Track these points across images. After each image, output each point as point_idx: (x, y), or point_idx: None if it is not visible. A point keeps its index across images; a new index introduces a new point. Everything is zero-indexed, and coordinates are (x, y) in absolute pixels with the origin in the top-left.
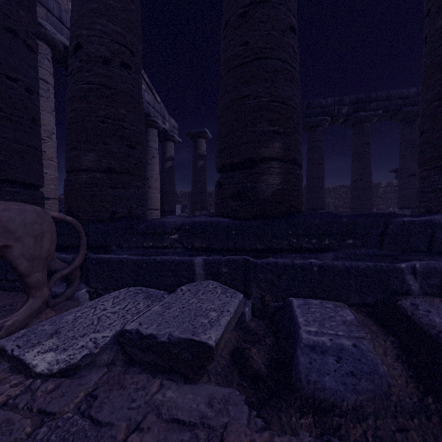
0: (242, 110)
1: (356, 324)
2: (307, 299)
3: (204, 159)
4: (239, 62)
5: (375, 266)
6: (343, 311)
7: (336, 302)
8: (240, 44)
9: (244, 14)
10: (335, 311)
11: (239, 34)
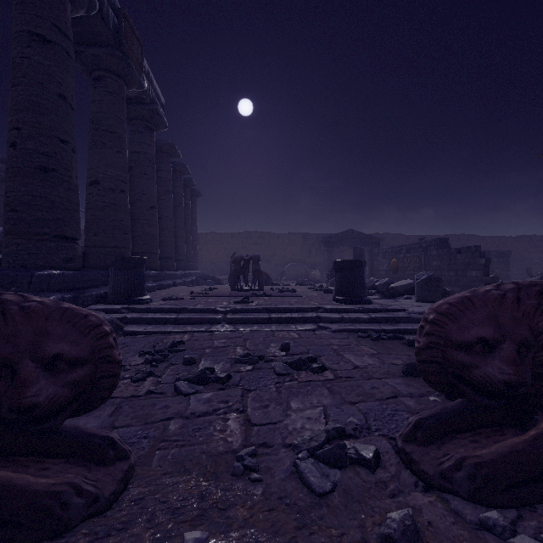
0: None
1: None
2: None
3: None
4: None
5: None
6: None
7: None
8: None
9: None
10: None
11: None
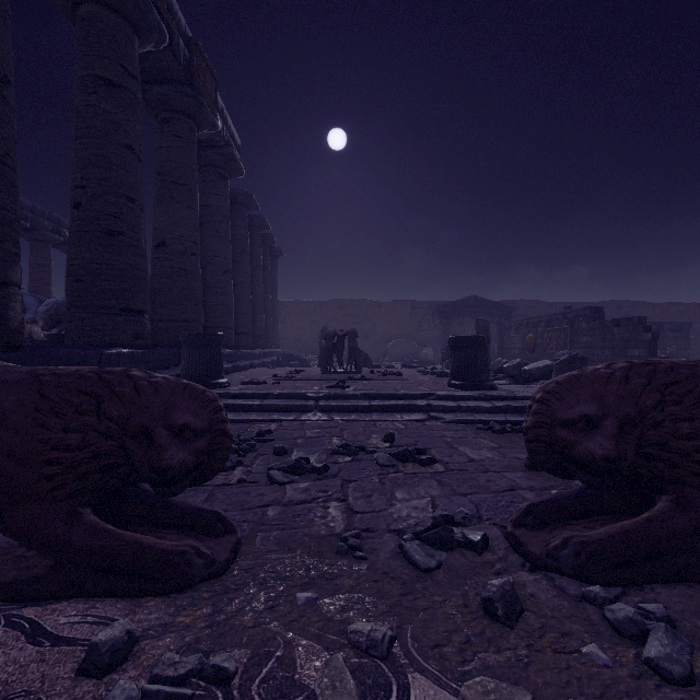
0: None
1: None
2: None
3: None
4: None
5: None
6: None
7: None
8: None
9: None
10: None
11: None
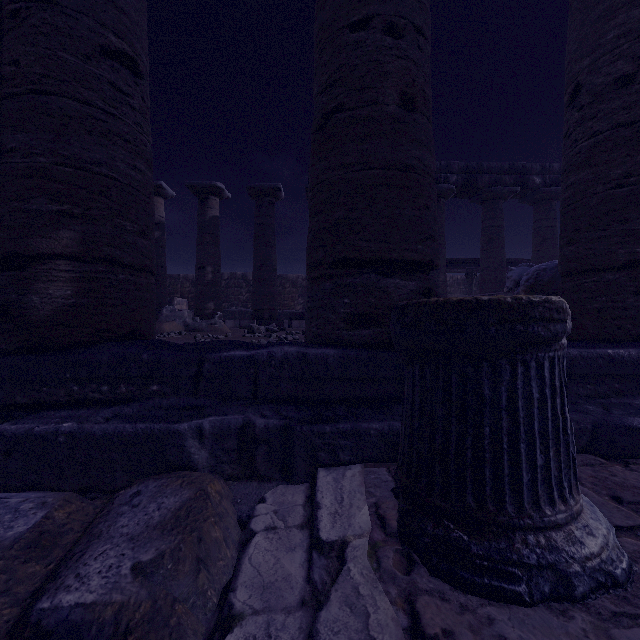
0: (5, 173)
1: (2, 546)
2: (18, 494)
3: (161, 230)
4: (7, 91)
5: (147, 429)
6: (32, 515)
7: (59, 496)
8: (9, 62)
9: (17, 13)
10: (15, 519)
11: (6, 45)
